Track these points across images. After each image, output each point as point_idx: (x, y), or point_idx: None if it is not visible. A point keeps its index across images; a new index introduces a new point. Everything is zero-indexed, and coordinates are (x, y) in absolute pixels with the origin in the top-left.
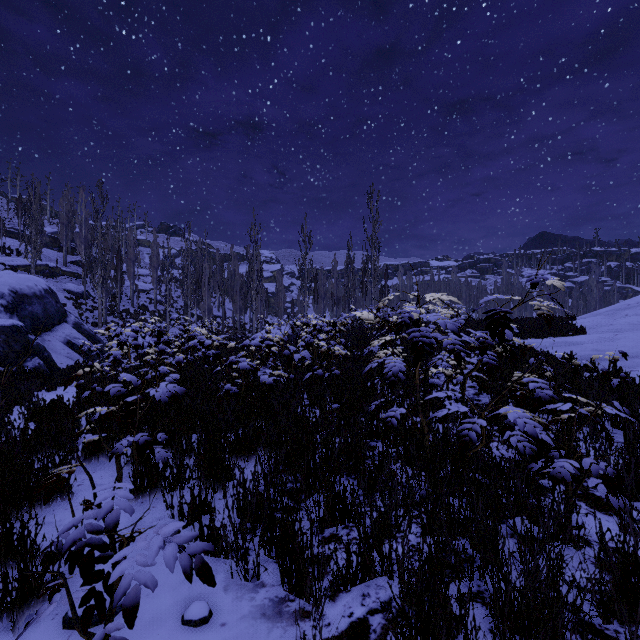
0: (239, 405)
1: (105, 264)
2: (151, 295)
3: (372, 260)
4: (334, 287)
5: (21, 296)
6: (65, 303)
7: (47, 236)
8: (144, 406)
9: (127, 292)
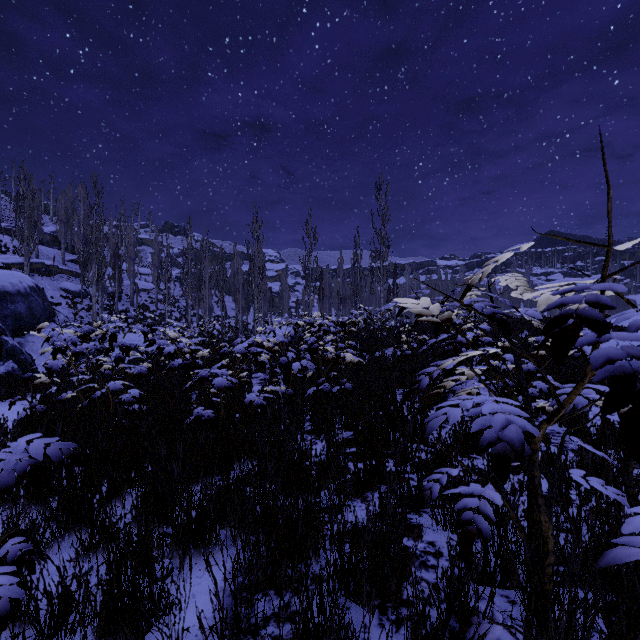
0: (210, 441)
1: (100, 261)
2: (152, 294)
3: (381, 256)
4: (340, 285)
5: (3, 294)
6: (60, 302)
7: (48, 234)
8: (79, 439)
9: (128, 291)
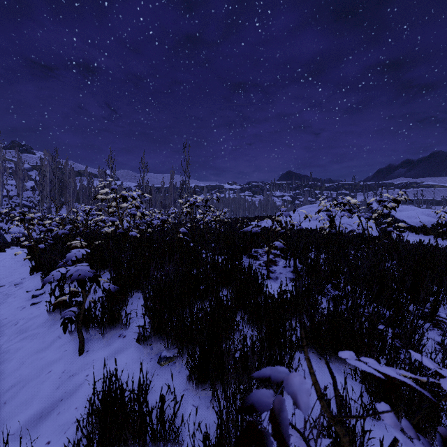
0: None
1: None
2: (15, 200)
3: (186, 183)
4: (162, 198)
5: None
6: None
7: None
8: None
9: None
